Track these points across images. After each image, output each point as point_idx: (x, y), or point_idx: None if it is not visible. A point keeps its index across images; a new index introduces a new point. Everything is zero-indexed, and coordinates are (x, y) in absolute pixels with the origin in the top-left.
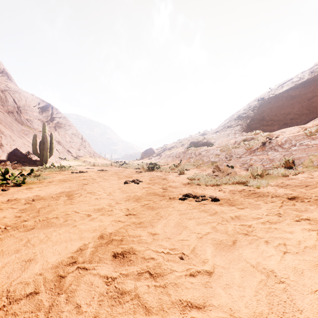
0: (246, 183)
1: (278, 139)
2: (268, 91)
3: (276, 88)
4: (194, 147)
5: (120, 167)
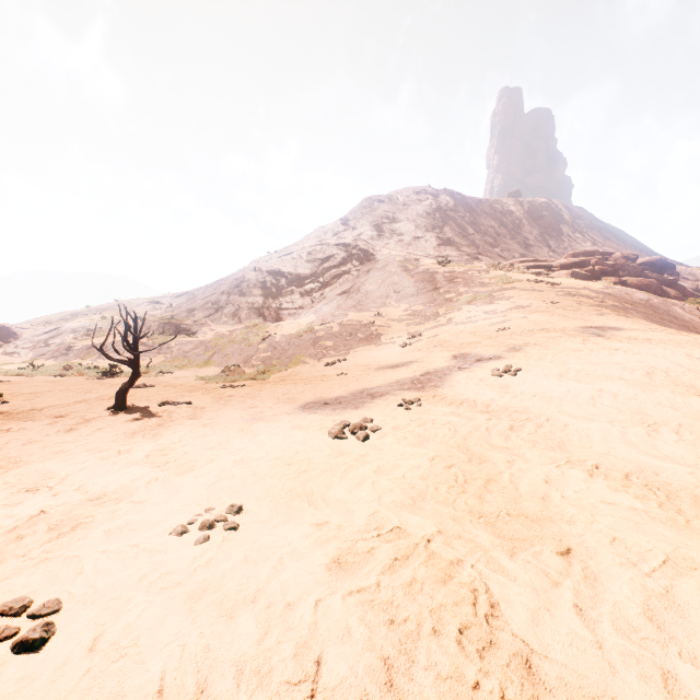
0: (255, 378)
1: (277, 337)
2: (267, 260)
3: (276, 259)
4: (160, 335)
5: (4, 376)
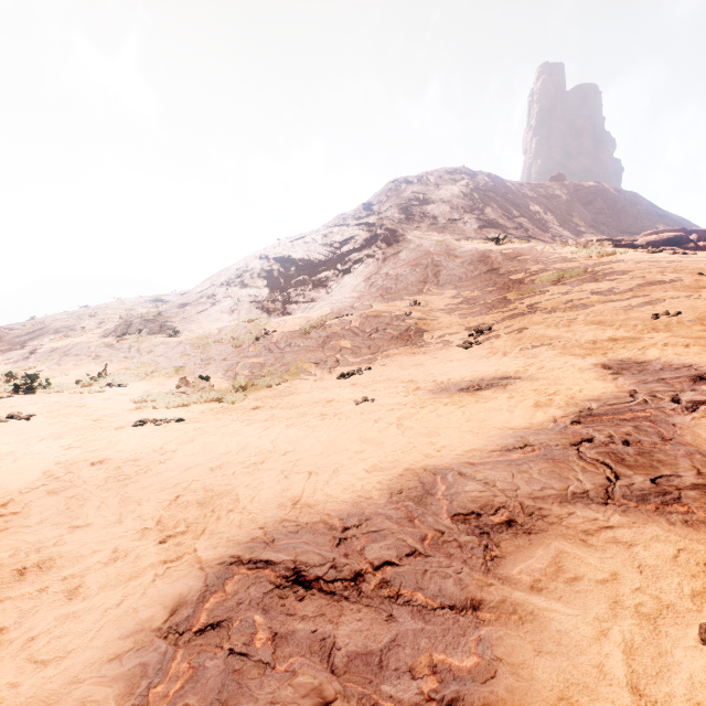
0: (222, 399)
1: (275, 335)
2: (275, 246)
3: (286, 244)
4: (135, 334)
5: None
